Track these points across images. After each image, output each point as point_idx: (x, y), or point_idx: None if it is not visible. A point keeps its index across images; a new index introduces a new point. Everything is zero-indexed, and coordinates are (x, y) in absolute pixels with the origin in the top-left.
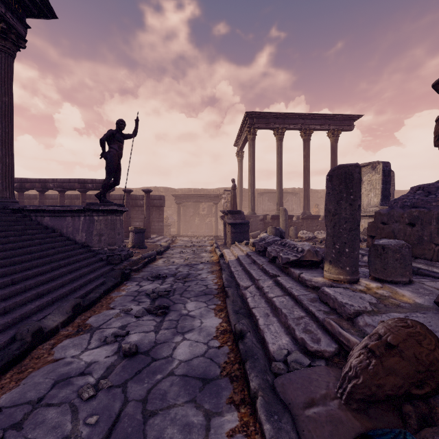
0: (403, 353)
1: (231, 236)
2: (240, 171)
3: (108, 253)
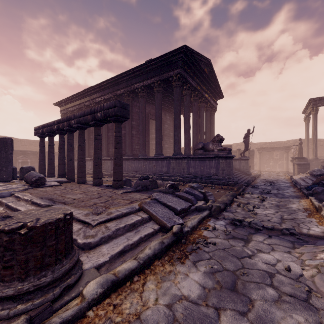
0: (320, 178)
1: (297, 170)
2: (307, 130)
3: (246, 172)
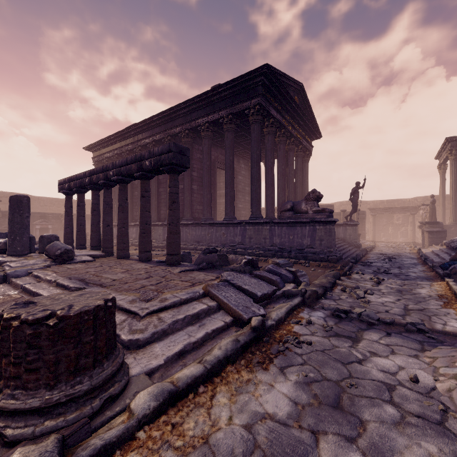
0: None
1: (428, 240)
2: (442, 182)
3: (354, 243)
